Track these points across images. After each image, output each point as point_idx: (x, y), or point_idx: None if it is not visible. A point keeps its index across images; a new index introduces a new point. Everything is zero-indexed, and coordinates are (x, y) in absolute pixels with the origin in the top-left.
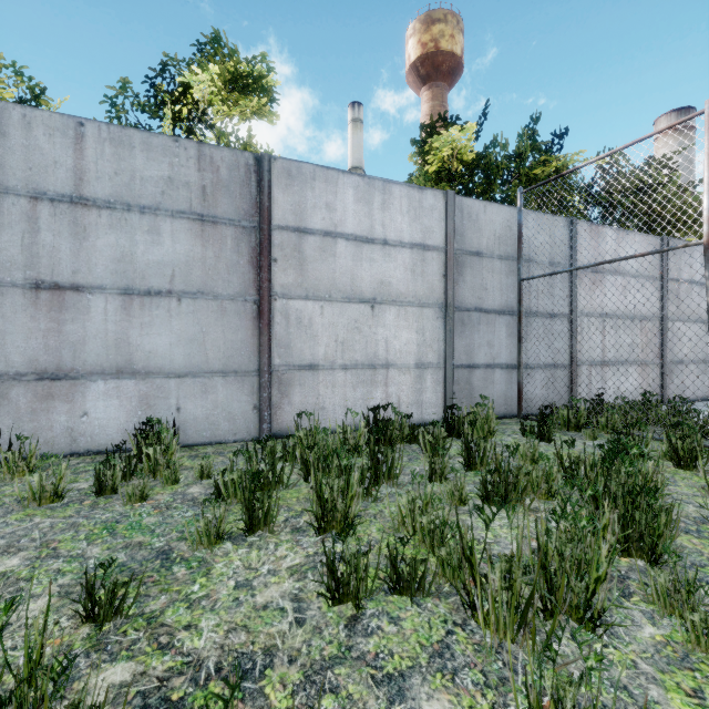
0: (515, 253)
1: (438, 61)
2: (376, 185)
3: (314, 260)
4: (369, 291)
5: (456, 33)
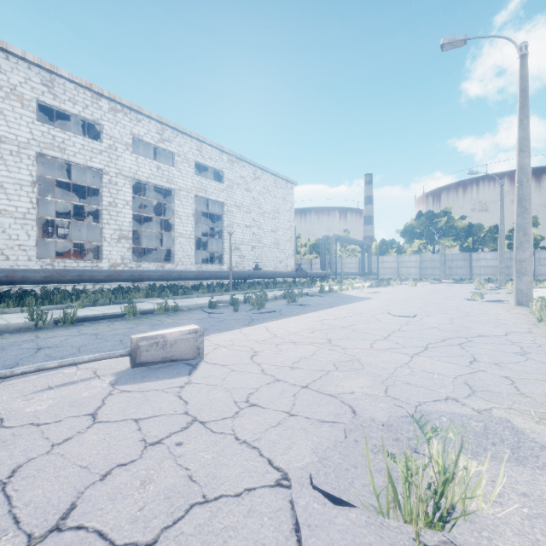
0: None
1: None
2: None
3: (542, 261)
4: None
5: None
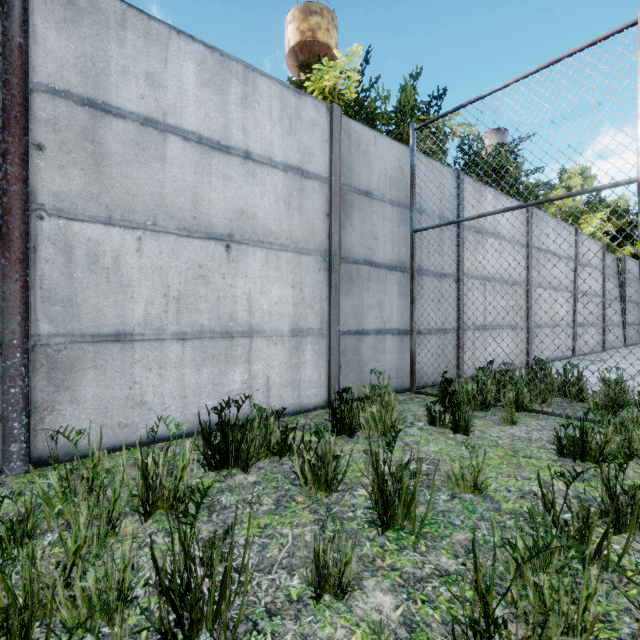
0: (407, 199)
1: (315, 50)
2: (232, 68)
3: (123, 161)
4: (222, 223)
5: (331, 28)
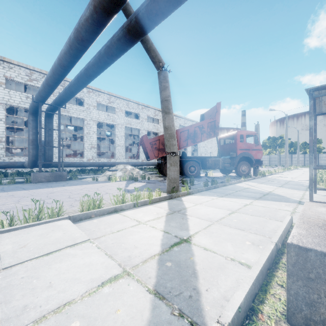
0: None
1: None
2: None
3: (321, 158)
4: (325, 160)
5: None
